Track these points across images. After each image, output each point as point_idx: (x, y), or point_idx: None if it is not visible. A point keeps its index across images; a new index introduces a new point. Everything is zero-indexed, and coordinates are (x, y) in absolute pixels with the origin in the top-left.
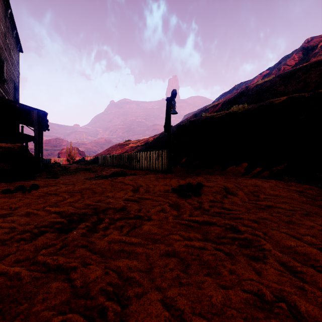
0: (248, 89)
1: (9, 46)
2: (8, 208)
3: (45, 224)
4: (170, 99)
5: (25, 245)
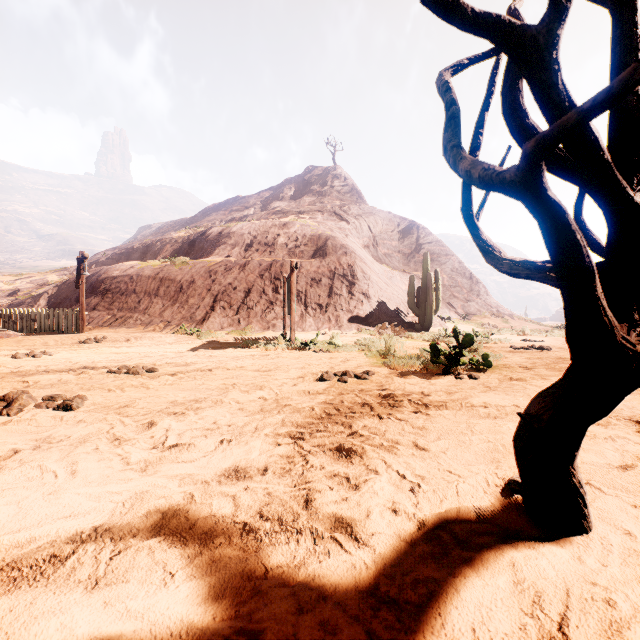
0: (211, 231)
1: None
2: None
3: None
4: (82, 258)
5: None
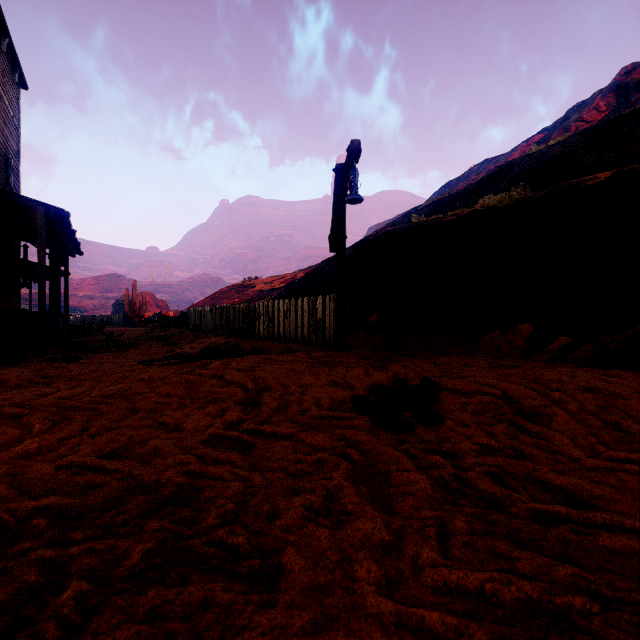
0: (511, 164)
1: None
2: None
3: None
4: (344, 167)
5: None
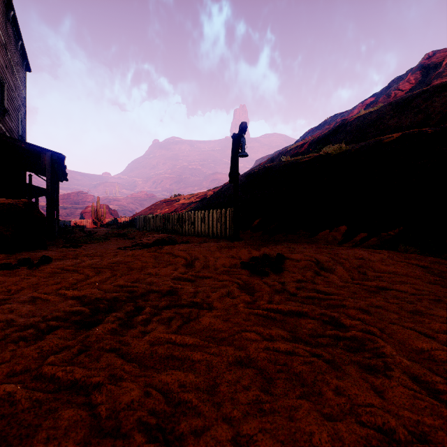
0: (346, 123)
1: (12, 62)
2: (6, 290)
3: (57, 315)
4: (237, 136)
5: (25, 348)
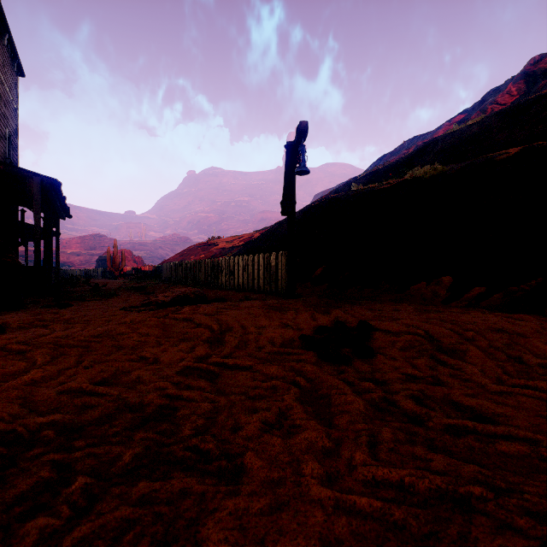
0: (436, 141)
1: None
2: None
3: None
4: (293, 144)
5: None
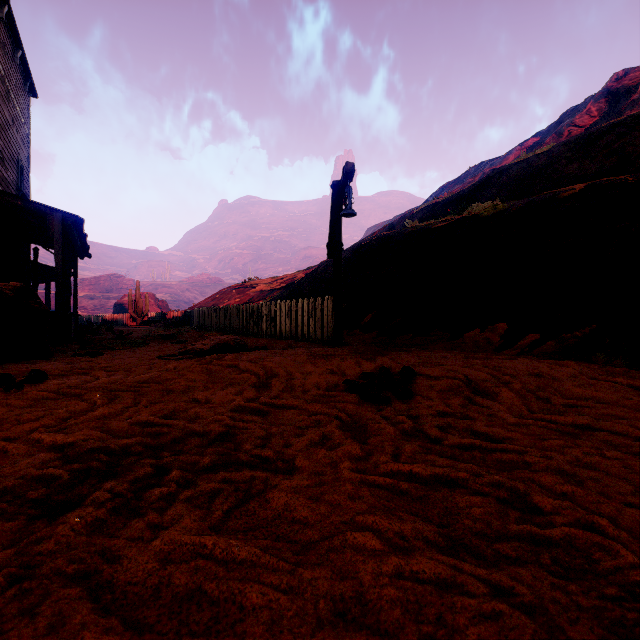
0: (501, 171)
1: (7, 81)
2: None
3: (5, 487)
4: (340, 184)
5: None
